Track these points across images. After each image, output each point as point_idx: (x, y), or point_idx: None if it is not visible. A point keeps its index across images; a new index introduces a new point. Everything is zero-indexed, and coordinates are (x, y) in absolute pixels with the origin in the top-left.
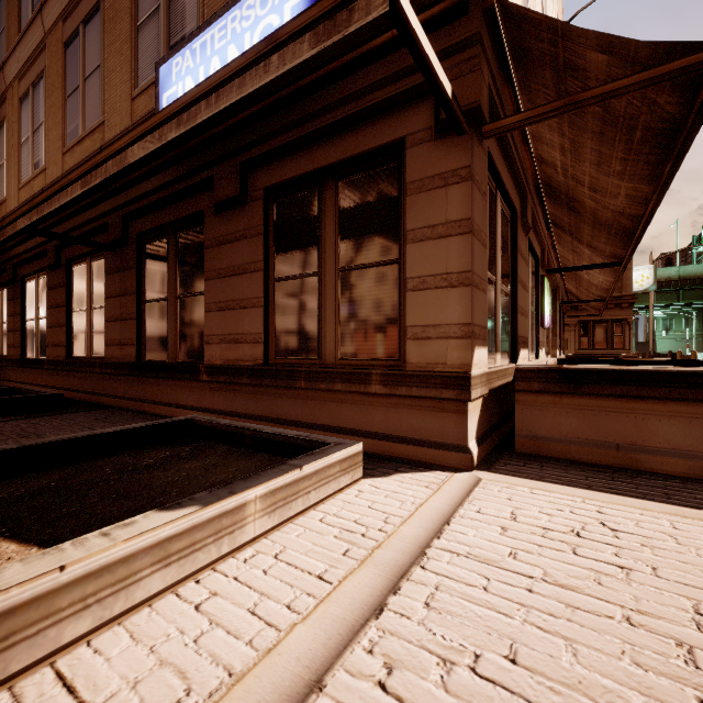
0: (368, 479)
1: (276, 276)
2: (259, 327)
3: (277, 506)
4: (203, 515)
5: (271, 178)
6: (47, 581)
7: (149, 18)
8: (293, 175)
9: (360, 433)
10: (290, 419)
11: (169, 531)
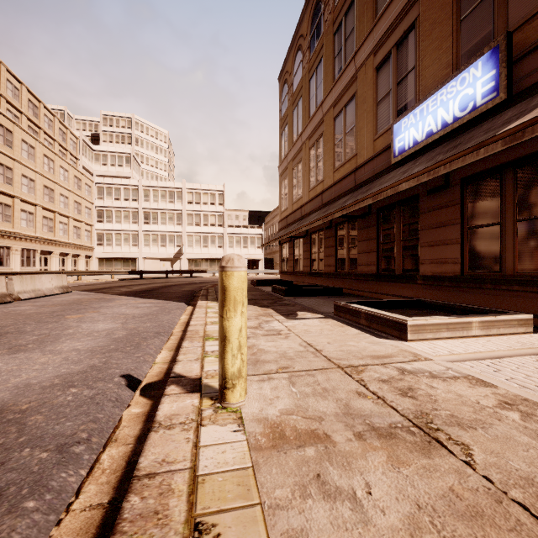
0: (537, 334)
1: (468, 226)
2: (457, 255)
3: (484, 328)
4: (458, 320)
5: (465, 173)
6: (424, 322)
7: (384, 98)
8: (481, 169)
9: (533, 315)
10: (479, 305)
11: (448, 321)
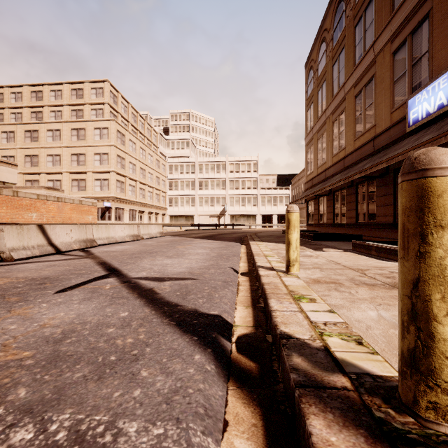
0: None
1: None
2: None
3: None
4: None
5: None
6: None
7: (400, 77)
8: None
9: None
10: None
11: None
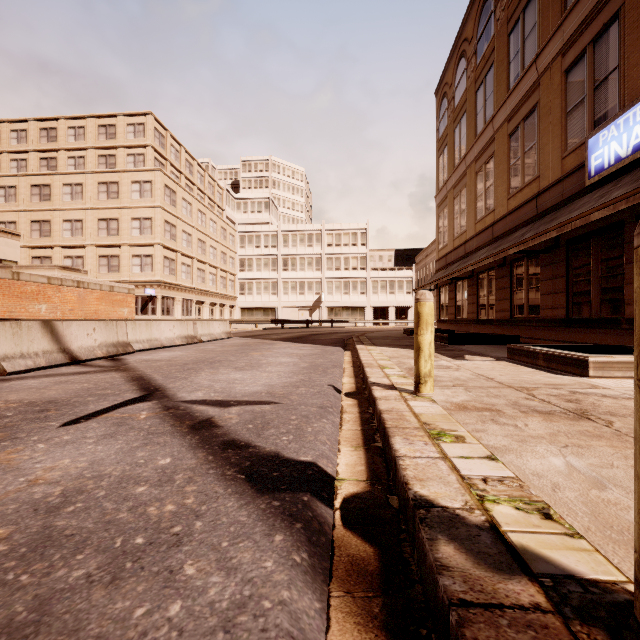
0: None
1: None
2: None
3: None
4: None
5: None
6: (610, 359)
7: (576, 106)
8: None
9: None
10: None
11: None
